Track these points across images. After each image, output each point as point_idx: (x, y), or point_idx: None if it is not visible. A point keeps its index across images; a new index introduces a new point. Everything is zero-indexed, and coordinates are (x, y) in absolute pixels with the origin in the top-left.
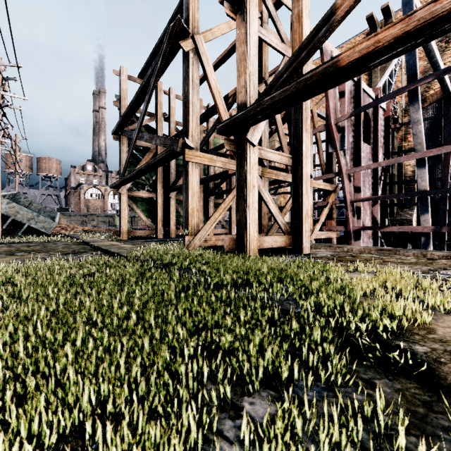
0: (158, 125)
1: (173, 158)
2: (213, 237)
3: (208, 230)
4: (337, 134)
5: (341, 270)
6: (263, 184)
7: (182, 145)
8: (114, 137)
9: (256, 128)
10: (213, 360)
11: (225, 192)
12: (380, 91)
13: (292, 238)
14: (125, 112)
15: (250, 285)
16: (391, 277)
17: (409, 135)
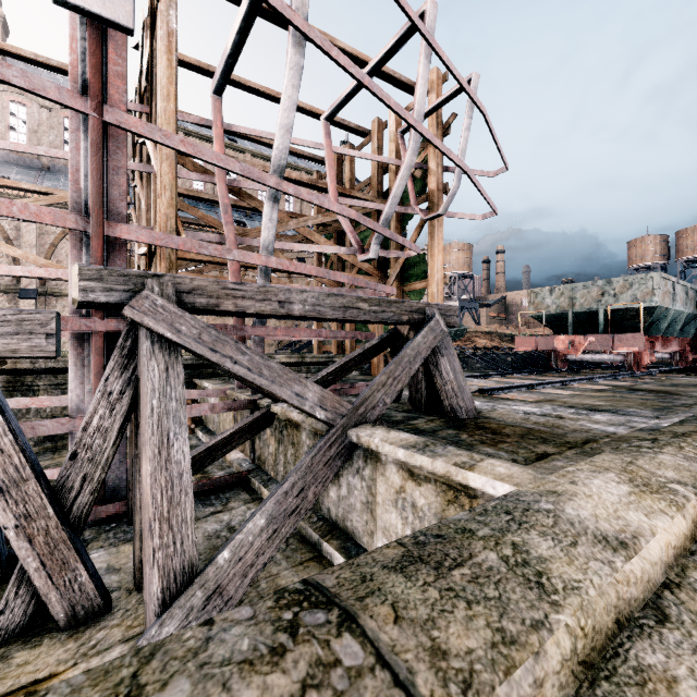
0: None
1: None
2: None
3: None
4: None
5: None
6: None
7: None
8: None
9: None
10: None
11: None
12: None
13: None
14: None
15: None
16: None
17: None
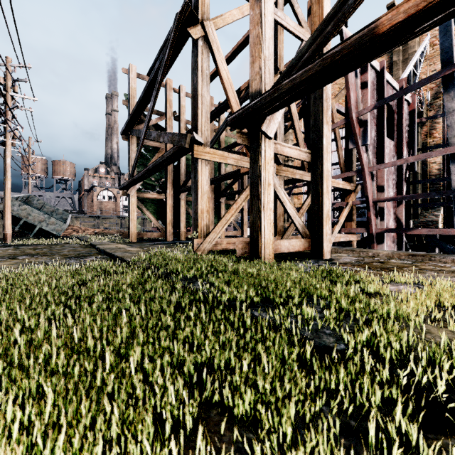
0: (167, 124)
1: (182, 155)
2: (224, 241)
3: (219, 232)
4: (359, 129)
5: (373, 281)
6: (279, 182)
7: (191, 140)
8: (123, 136)
9: (272, 119)
10: (222, 451)
11: (237, 193)
12: (404, 82)
13: (310, 242)
14: (133, 110)
15: (269, 303)
16: (447, 294)
17: (435, 131)
